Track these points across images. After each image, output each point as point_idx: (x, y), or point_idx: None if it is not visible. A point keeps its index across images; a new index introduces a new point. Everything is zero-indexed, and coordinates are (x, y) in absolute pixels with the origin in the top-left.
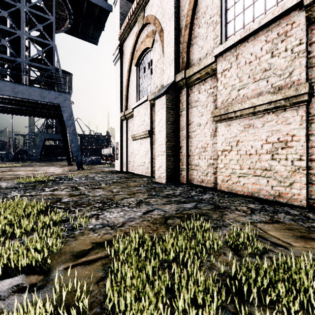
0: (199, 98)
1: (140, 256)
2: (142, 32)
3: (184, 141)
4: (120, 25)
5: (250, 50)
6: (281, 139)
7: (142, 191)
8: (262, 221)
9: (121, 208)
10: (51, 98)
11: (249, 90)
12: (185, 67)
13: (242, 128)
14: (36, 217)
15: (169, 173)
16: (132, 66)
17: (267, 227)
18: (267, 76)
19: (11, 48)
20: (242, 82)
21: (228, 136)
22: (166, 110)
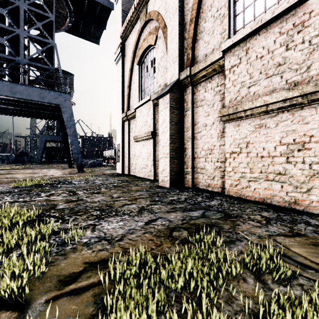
0: (205, 97)
1: (141, 282)
2: (144, 29)
3: (189, 143)
4: (122, 23)
5: (262, 43)
6: (298, 140)
7: (144, 197)
8: (281, 234)
9: (121, 217)
10: (51, 99)
11: (260, 87)
12: (190, 64)
13: (253, 128)
14: (25, 228)
15: (173, 176)
16: (134, 65)
17: (288, 241)
18: (281, 71)
19: (9, 47)
20: (253, 79)
21: (237, 137)
22: (170, 109)
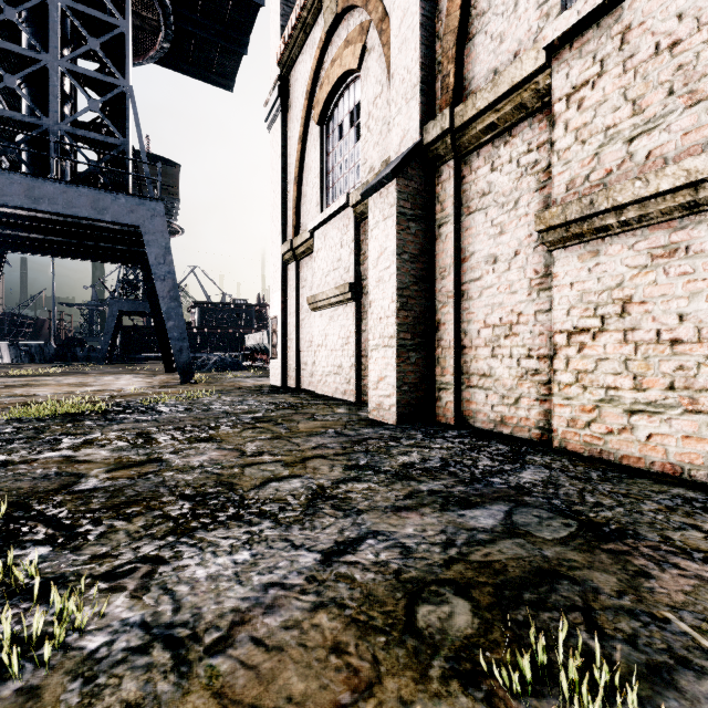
0: (493, 185)
1: None
2: (334, 36)
3: (447, 308)
4: (281, 30)
5: (677, 4)
6: None
7: (329, 453)
8: None
9: (250, 529)
10: (119, 213)
11: (670, 136)
12: (452, 100)
13: (643, 258)
14: None
15: (405, 395)
16: (309, 127)
17: None
18: None
19: (29, 98)
20: (645, 114)
21: (592, 287)
22: (398, 221)
